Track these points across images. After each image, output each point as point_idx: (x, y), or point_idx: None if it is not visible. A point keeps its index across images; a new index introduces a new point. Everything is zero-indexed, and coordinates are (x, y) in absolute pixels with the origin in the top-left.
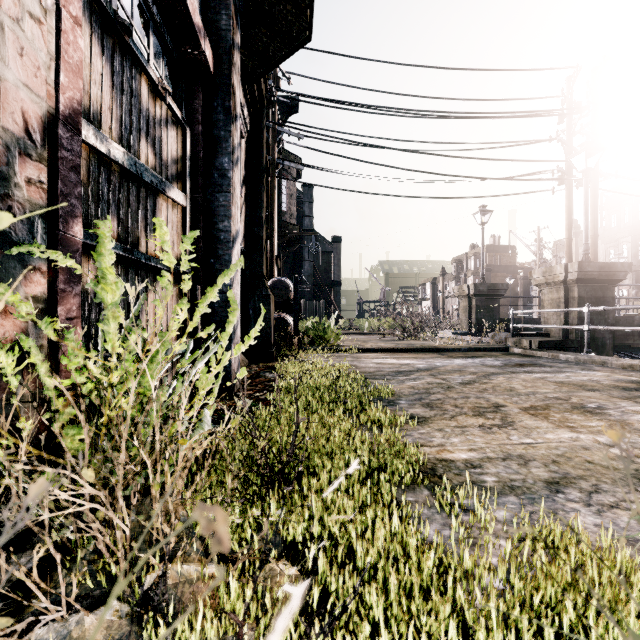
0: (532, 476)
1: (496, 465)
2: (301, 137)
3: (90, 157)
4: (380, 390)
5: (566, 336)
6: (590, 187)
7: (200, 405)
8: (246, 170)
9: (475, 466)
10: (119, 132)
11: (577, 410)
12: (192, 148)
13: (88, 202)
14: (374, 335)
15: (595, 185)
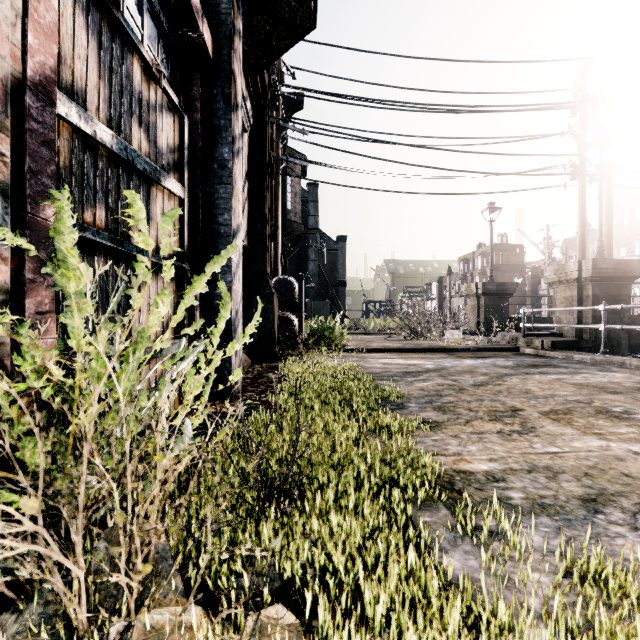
0: (564, 492)
1: (521, 478)
2: (306, 133)
3: (73, 138)
4: (388, 392)
5: (579, 336)
6: (604, 182)
7: (185, 412)
8: (249, 165)
9: (498, 479)
10: (107, 114)
11: (602, 415)
12: (190, 137)
13: (71, 187)
14: (380, 335)
15: (609, 180)
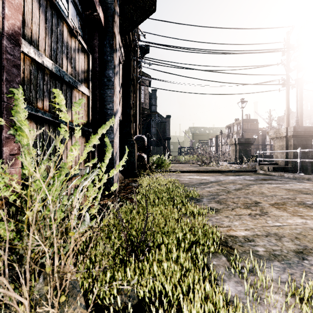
0: (285, 247)
1: (262, 240)
2: (150, 64)
3: (31, 64)
4: (192, 193)
5: (287, 164)
6: (299, 88)
7: (87, 207)
8: (122, 80)
9: (250, 240)
10: (50, 52)
11: (301, 205)
12: (93, 65)
13: (30, 89)
14: (187, 164)
15: (301, 87)
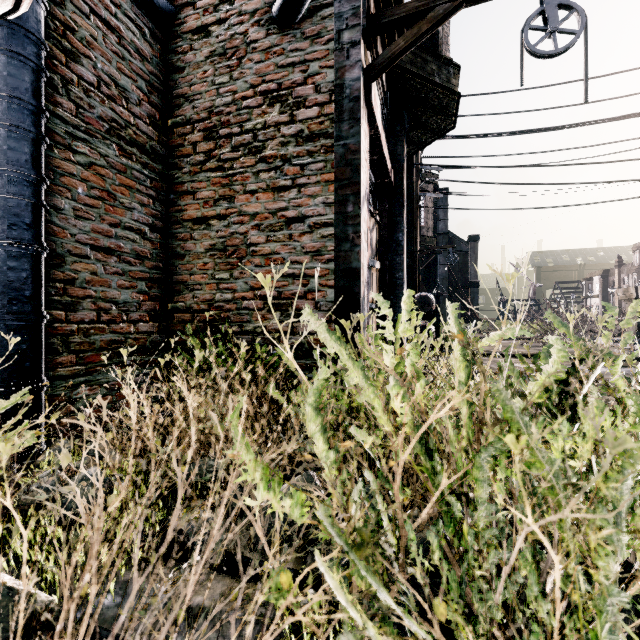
0: None
1: None
2: (441, 169)
3: None
4: None
5: None
6: None
7: None
8: None
9: None
10: None
11: None
12: (381, 232)
13: None
14: (516, 340)
15: None
